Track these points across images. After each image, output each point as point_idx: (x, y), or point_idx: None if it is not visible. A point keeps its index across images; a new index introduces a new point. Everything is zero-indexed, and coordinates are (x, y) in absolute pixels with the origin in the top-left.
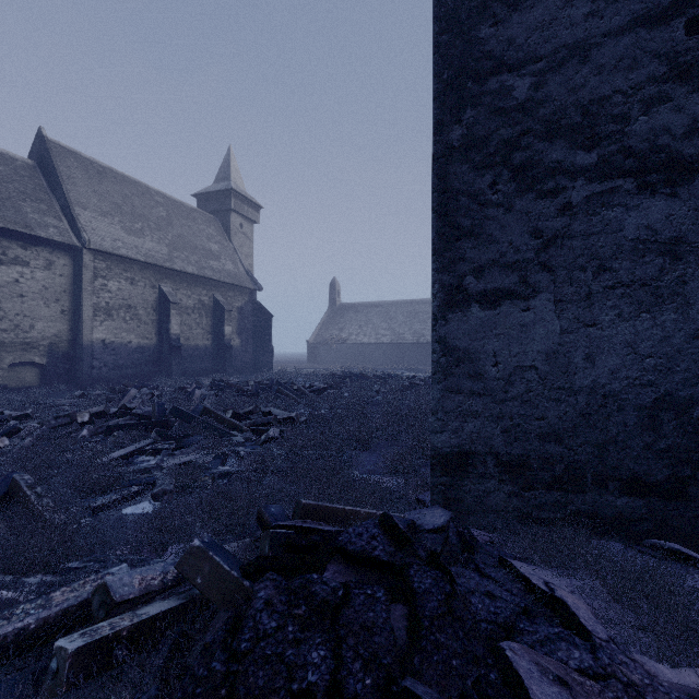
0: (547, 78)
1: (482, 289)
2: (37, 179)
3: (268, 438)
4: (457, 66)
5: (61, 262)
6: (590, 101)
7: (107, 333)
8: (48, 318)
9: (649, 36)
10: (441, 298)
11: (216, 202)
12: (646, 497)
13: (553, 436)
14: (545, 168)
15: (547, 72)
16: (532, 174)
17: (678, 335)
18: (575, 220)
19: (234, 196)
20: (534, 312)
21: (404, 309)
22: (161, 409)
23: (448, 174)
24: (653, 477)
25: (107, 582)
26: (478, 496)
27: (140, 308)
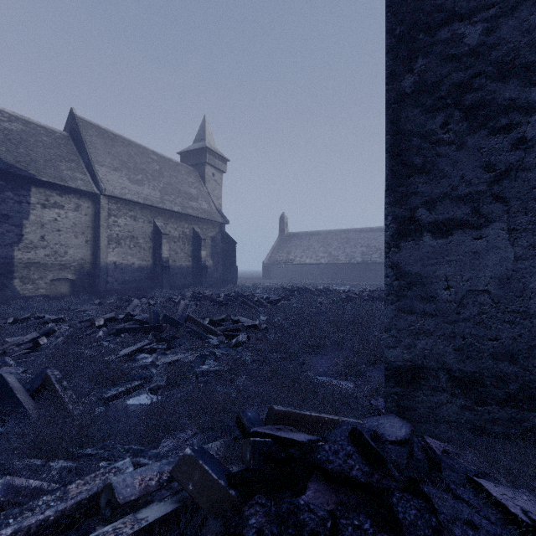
0: (500, 22)
1: (433, 220)
2: (70, 146)
3: (237, 342)
4: (408, 21)
5: (86, 205)
6: None
7: (117, 257)
8: (77, 246)
9: None
10: (394, 228)
11: (195, 158)
12: None
13: (507, 356)
14: (498, 106)
15: (500, 17)
16: (484, 112)
17: None
18: (529, 153)
19: (208, 152)
20: (487, 240)
21: (338, 236)
22: (155, 316)
23: (400, 118)
24: None
25: (112, 483)
26: (431, 407)
27: (140, 238)
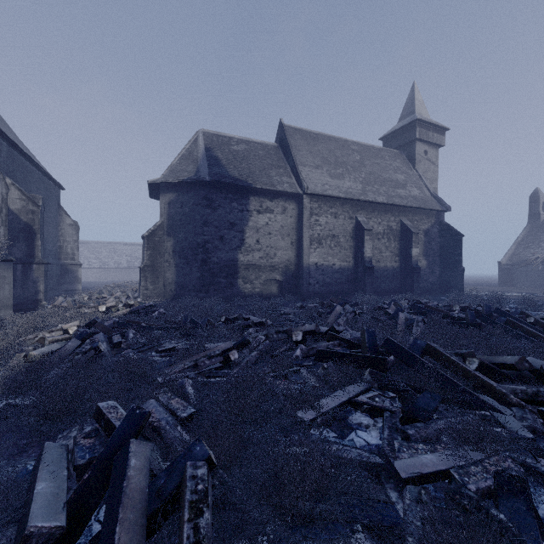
0: None
1: None
2: (278, 154)
3: None
4: None
5: (291, 207)
6: None
7: (318, 258)
8: (283, 248)
9: None
10: None
11: (401, 137)
12: None
13: None
14: None
15: None
16: None
17: None
18: None
19: (418, 125)
20: None
21: None
22: (371, 338)
23: None
24: None
25: None
26: None
27: (341, 237)
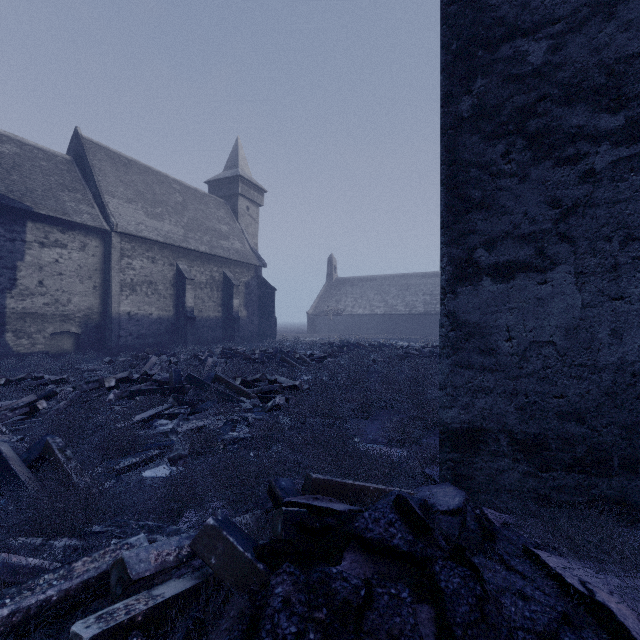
0: (566, 39)
1: (494, 262)
2: (74, 172)
3: (274, 405)
4: (466, 35)
5: (93, 244)
6: (616, 60)
7: (132, 306)
8: (83, 293)
9: None
10: (450, 272)
11: (226, 188)
12: None
13: (573, 415)
14: (564, 134)
15: (566, 33)
16: (549, 141)
17: None
18: (598, 187)
19: (241, 181)
20: (552, 285)
21: (397, 282)
22: (177, 375)
23: (457, 145)
24: None
25: (124, 558)
26: (490, 474)
27: (160, 284)
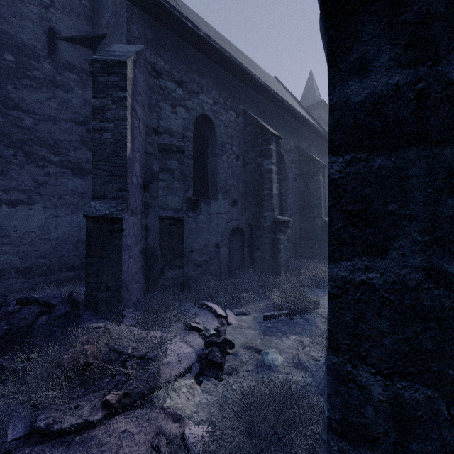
0: (40, 123)
1: (8, 199)
2: None
3: None
4: None
5: None
6: (57, 139)
7: None
8: None
9: (76, 127)
10: None
11: None
12: (74, 271)
13: (42, 256)
14: (39, 157)
15: (40, 121)
16: (33, 157)
17: (84, 221)
18: (51, 179)
19: None
20: (34, 210)
21: None
22: None
23: None
24: (77, 264)
25: None
26: (7, 287)
27: None
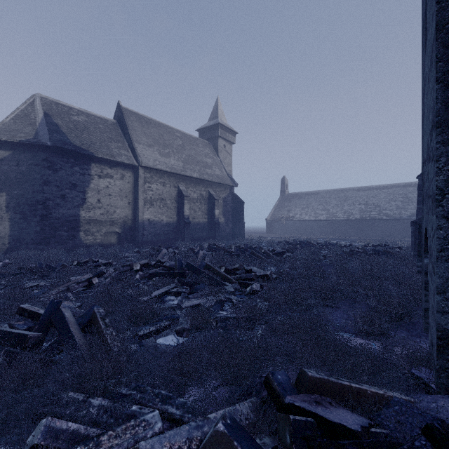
0: None
1: None
2: (117, 130)
3: (252, 290)
4: None
5: (128, 175)
6: None
7: (151, 215)
8: (122, 207)
9: None
10: None
11: (210, 133)
12: None
13: None
14: None
15: None
16: None
17: None
18: None
19: (220, 127)
20: None
21: (336, 195)
22: (180, 263)
23: None
24: None
25: None
26: None
27: (168, 200)
